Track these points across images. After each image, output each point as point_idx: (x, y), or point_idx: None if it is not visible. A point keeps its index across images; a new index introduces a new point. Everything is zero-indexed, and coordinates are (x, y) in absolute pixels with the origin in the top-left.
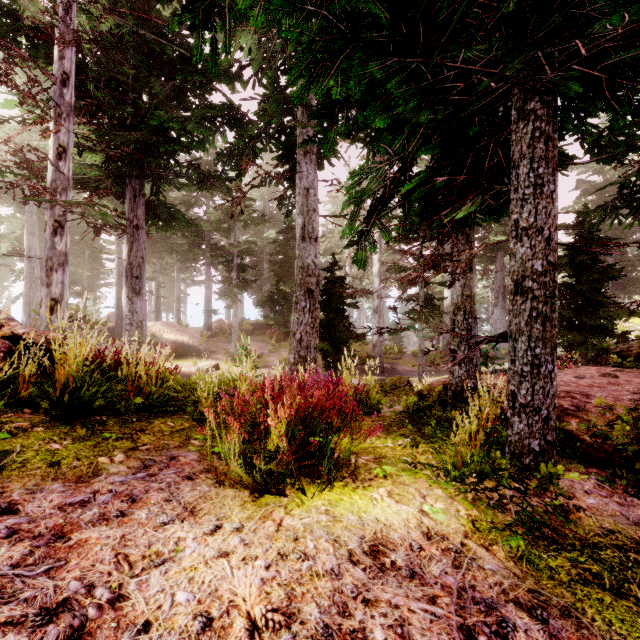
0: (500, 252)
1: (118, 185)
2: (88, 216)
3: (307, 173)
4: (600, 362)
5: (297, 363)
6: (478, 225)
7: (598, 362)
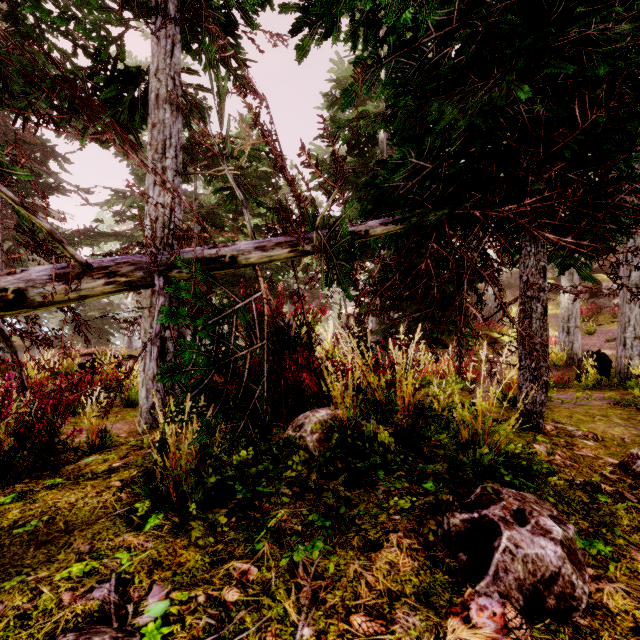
0: None
1: None
2: None
3: None
4: None
5: None
6: None
7: None
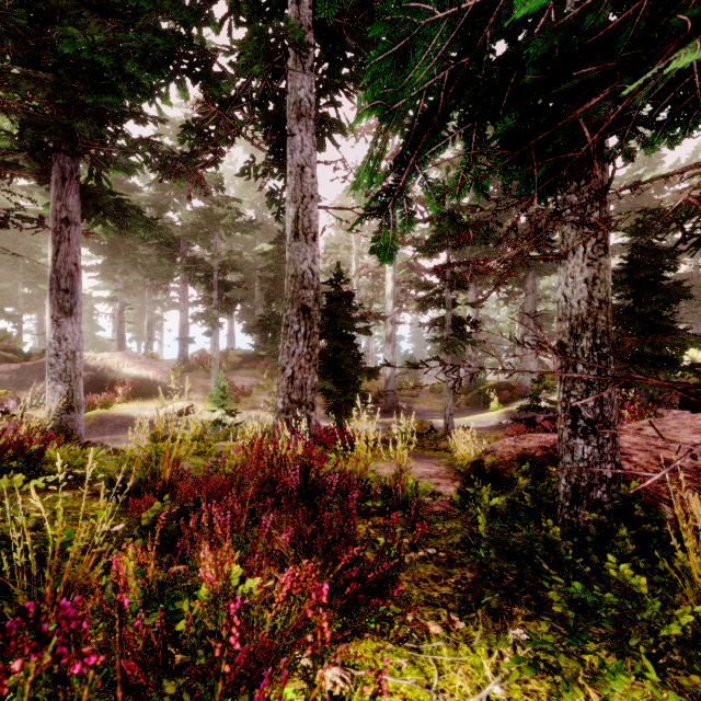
0: (531, 271)
1: (40, 163)
2: None
3: (301, 144)
4: (664, 401)
5: (287, 410)
6: (625, 159)
7: (661, 401)
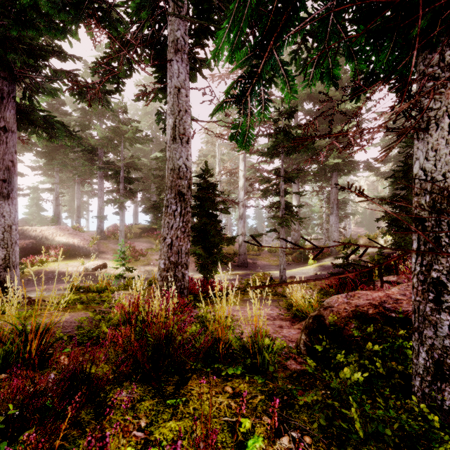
0: (335, 173)
1: None
2: None
3: (178, 72)
4: None
5: (167, 269)
6: None
7: None
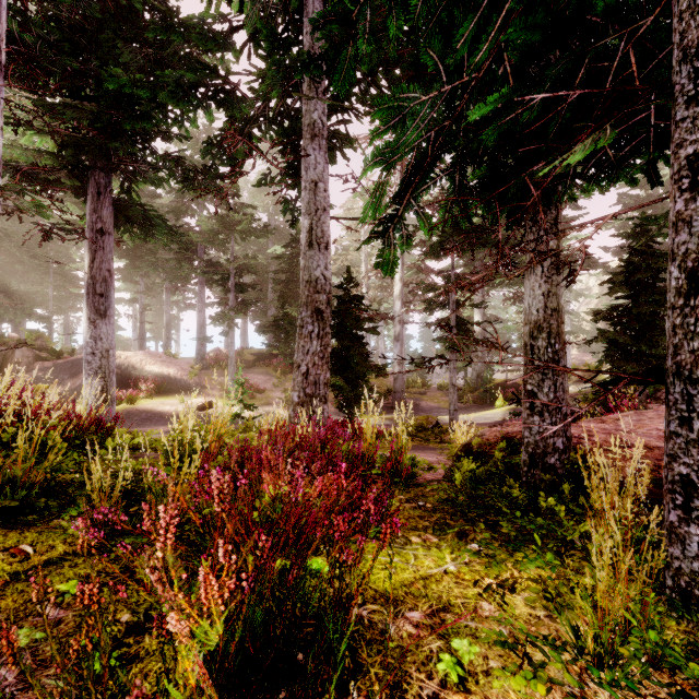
0: None
1: (77, 179)
2: (22, 210)
3: (315, 162)
4: (661, 398)
5: (302, 403)
6: (572, 200)
7: (659, 398)
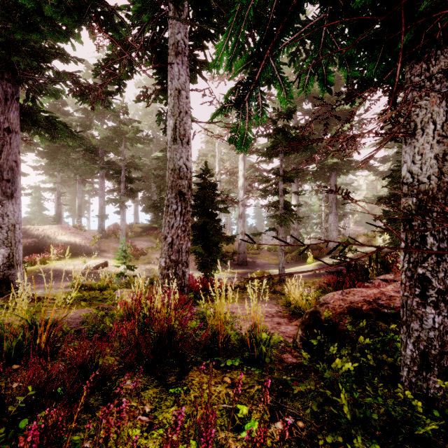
0: (333, 172)
1: None
2: None
3: (178, 74)
4: None
5: (168, 267)
6: None
7: None
